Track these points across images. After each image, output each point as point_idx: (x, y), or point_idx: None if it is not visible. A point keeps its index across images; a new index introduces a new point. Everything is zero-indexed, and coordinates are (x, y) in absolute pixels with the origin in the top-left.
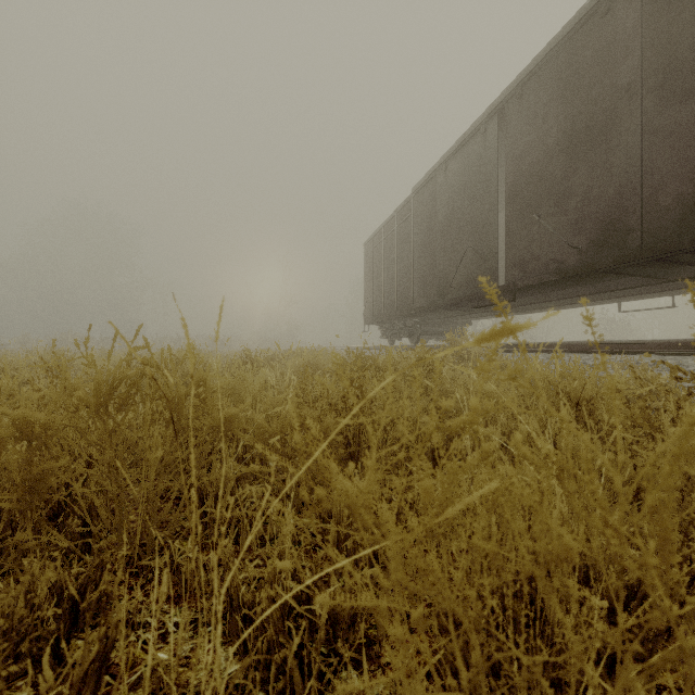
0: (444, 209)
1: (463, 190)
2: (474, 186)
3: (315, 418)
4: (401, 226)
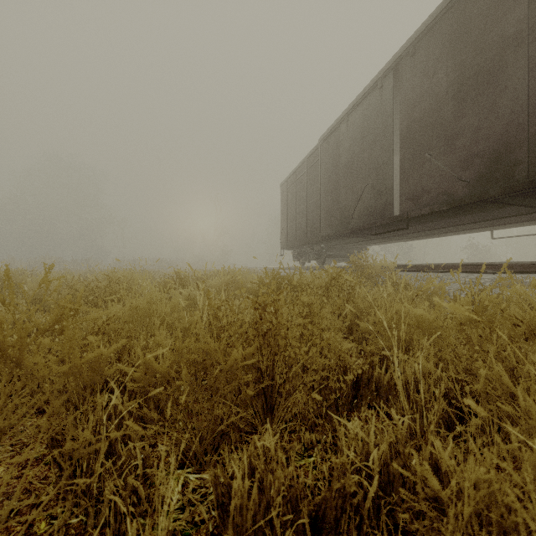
0: (346, 153)
1: (362, 137)
2: (371, 133)
3: (220, 352)
4: (310, 169)
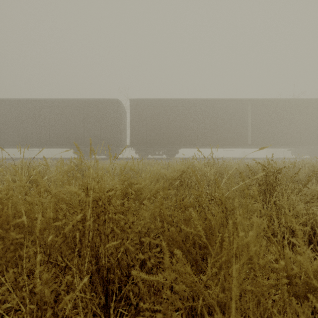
0: None
1: None
2: None
3: None
4: None
